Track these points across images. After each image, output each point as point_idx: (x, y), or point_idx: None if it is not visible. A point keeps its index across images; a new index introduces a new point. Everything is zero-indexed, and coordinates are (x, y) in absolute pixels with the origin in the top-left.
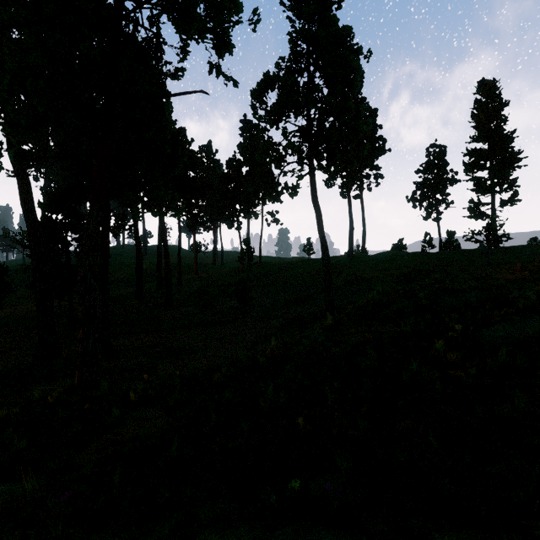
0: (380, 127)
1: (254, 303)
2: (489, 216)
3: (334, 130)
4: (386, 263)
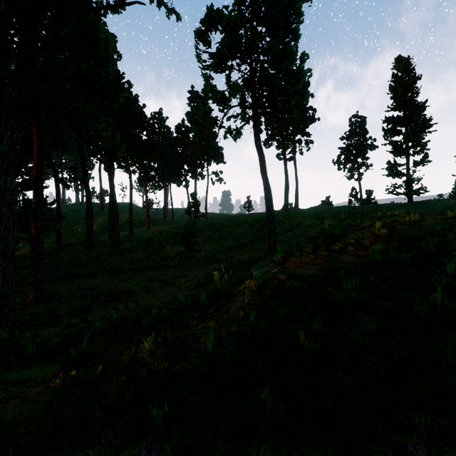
0: (312, 96)
1: (199, 249)
2: (405, 175)
3: (276, 76)
4: (318, 215)
